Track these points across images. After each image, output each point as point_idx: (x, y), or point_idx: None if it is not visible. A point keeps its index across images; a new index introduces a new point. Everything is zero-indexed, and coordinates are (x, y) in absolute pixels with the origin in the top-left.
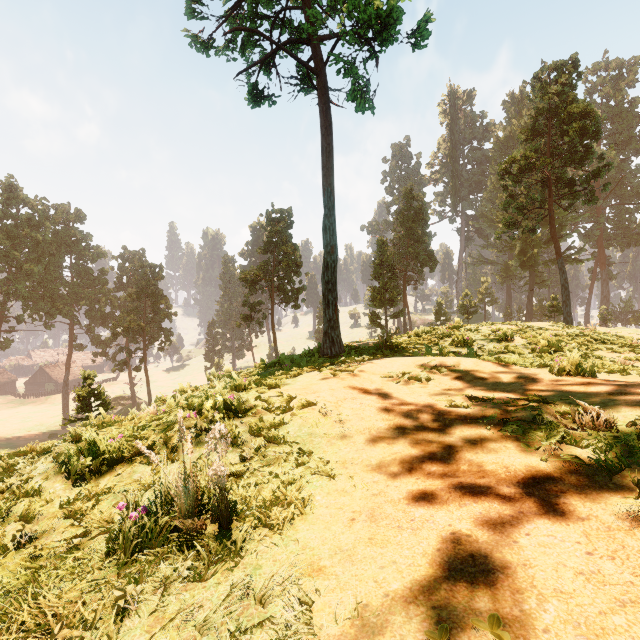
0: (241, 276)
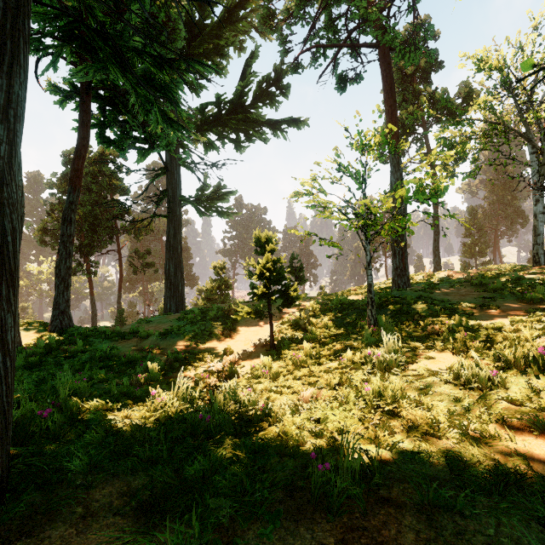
0: None
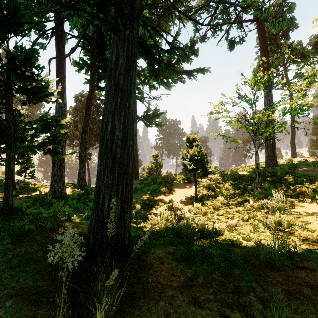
0: (243, 139)
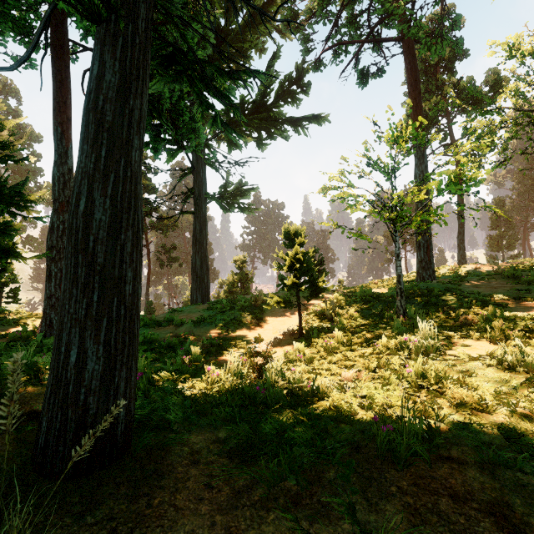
0: (384, 234)
